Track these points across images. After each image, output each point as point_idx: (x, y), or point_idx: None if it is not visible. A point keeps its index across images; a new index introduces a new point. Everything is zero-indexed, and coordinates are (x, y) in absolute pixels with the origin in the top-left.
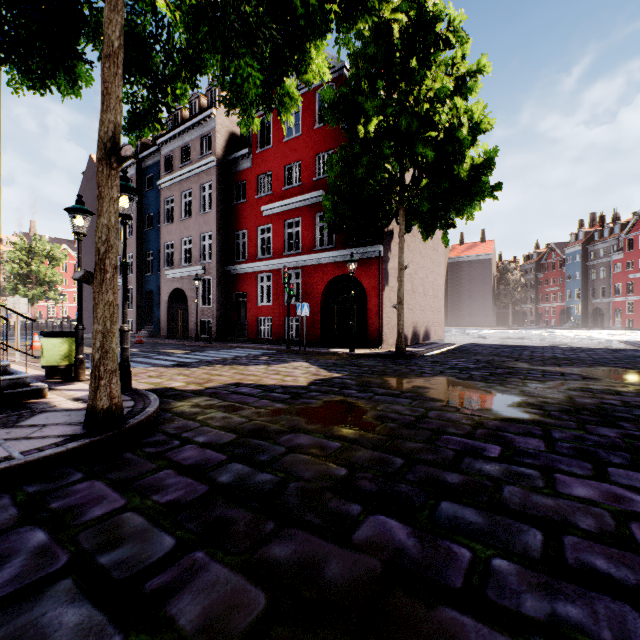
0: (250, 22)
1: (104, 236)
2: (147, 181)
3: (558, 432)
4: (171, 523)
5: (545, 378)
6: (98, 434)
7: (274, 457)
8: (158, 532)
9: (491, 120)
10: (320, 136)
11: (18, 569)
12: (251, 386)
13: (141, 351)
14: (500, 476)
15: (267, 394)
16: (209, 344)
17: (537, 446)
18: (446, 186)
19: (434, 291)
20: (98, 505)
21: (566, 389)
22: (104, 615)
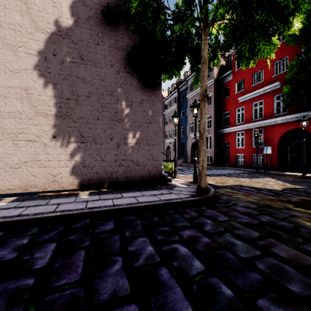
0: (265, 26)
1: (202, 126)
2: (181, 97)
3: None
4: (252, 228)
5: None
6: (202, 196)
7: (283, 217)
8: (249, 229)
9: None
10: (276, 51)
11: (211, 227)
12: (248, 187)
13: (184, 168)
14: None
15: (259, 191)
16: (211, 167)
17: None
18: None
19: None
20: (219, 217)
21: None
22: (249, 245)
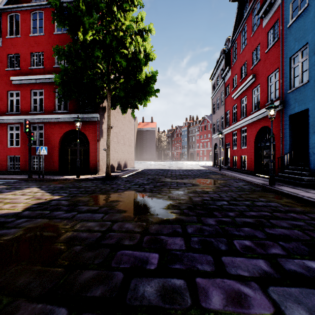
0: None
1: None
2: None
3: (190, 227)
4: None
5: (178, 186)
6: None
7: None
8: None
9: (155, 55)
10: (58, 39)
11: None
12: None
13: None
14: (159, 301)
15: None
16: None
17: (181, 245)
18: (133, 84)
19: (129, 143)
20: None
21: (188, 192)
22: None
